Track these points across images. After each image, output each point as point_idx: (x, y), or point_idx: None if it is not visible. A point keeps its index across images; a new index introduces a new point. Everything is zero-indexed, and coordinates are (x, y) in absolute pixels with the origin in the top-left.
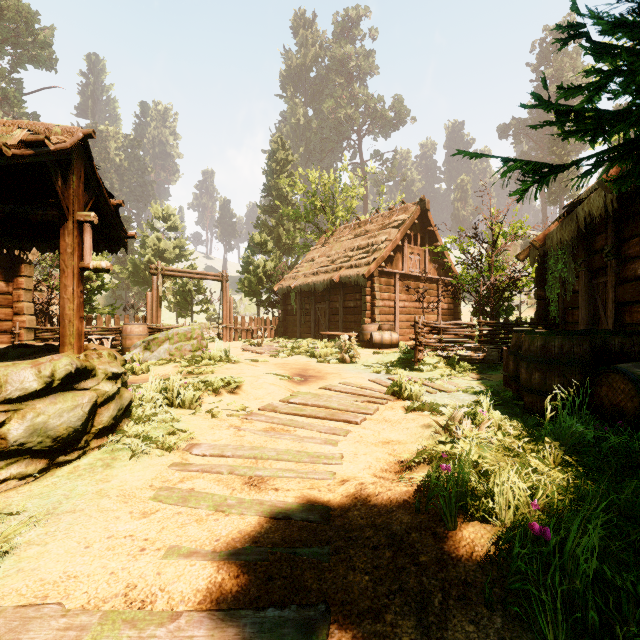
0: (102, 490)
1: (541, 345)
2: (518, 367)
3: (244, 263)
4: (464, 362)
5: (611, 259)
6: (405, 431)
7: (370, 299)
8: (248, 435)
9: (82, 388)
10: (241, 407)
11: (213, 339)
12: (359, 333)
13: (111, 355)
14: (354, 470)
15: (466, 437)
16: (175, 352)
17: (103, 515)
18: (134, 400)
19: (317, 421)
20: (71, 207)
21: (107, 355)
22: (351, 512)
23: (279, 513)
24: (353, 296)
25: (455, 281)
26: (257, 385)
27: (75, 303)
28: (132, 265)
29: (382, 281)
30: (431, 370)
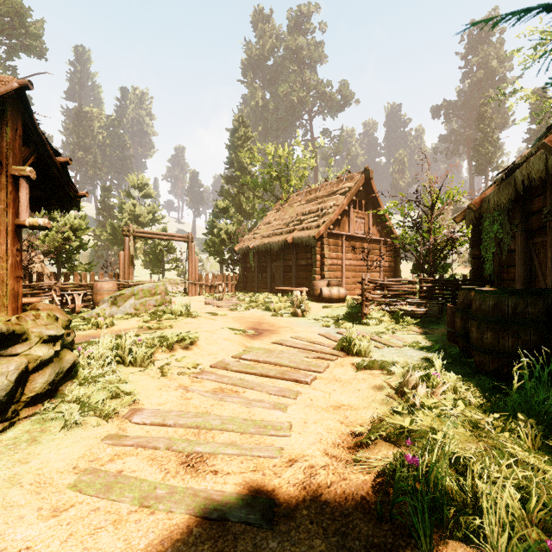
0: (16, 475)
1: (493, 304)
2: (466, 325)
3: (209, 226)
4: (407, 316)
5: (550, 220)
6: (356, 393)
7: (320, 258)
8: (195, 397)
9: (9, 354)
10: (193, 364)
11: (180, 293)
12: (310, 288)
13: (51, 316)
14: (303, 444)
15: (425, 408)
16: (140, 307)
17: (5, 513)
18: (83, 359)
19: (267, 380)
20: (4, 160)
21: (46, 316)
22: (299, 511)
23: (214, 510)
24: (305, 255)
25: (396, 242)
26: (212, 340)
27: (9, 262)
28: (111, 228)
29: (330, 242)
30: (377, 324)
